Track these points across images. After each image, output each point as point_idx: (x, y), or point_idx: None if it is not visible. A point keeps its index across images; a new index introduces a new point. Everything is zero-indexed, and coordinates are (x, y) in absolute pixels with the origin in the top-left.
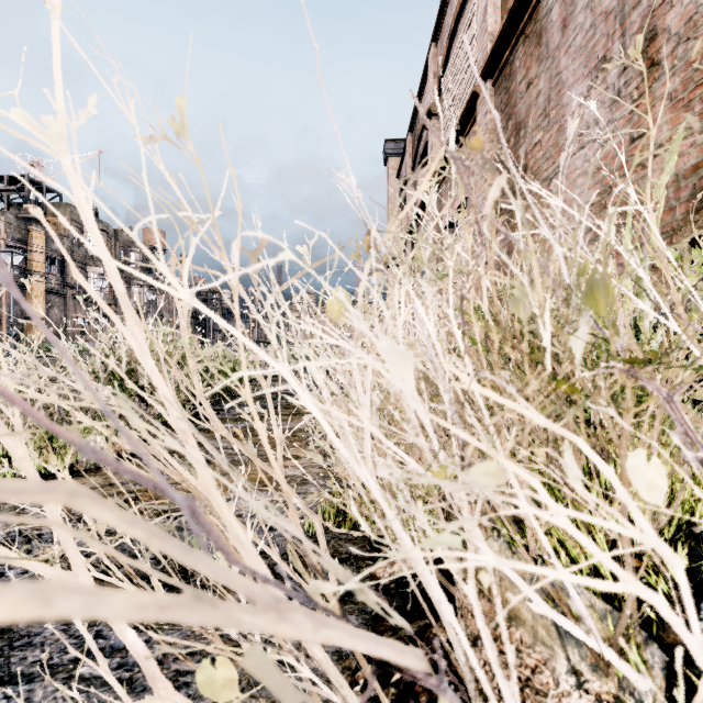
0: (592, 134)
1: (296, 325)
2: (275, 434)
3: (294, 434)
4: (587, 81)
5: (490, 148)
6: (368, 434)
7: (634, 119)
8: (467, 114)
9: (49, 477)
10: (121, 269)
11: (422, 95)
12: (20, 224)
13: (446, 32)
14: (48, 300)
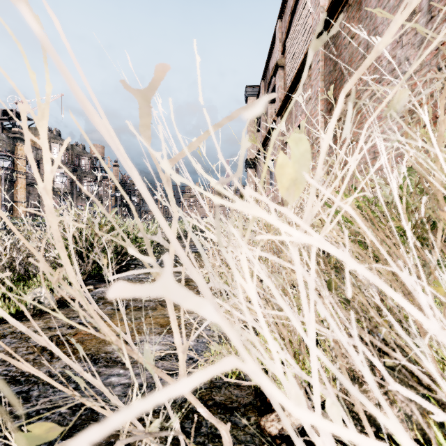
0: (403, 68)
1: (224, 203)
2: (176, 341)
3: (188, 283)
4: (399, 31)
5: (321, 85)
6: (315, 366)
7: (440, 53)
8: (304, 63)
9: (4, 321)
10: (75, 170)
11: (271, 54)
12: (10, 141)
13: (288, 11)
14: (28, 190)
